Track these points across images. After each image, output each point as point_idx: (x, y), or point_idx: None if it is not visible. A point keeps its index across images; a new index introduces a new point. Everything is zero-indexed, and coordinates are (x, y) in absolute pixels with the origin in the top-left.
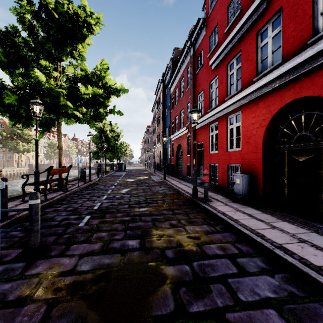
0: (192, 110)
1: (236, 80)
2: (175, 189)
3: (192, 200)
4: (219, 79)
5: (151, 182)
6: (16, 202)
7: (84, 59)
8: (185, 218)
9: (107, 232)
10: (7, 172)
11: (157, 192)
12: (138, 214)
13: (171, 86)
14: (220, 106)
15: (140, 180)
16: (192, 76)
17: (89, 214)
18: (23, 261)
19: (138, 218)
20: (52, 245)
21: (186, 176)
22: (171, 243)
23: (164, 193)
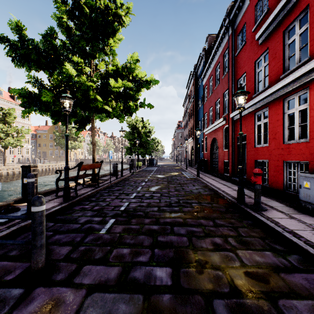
0: (236, 92)
1: (300, 48)
2: (211, 189)
3: (236, 206)
4: (270, 54)
5: (182, 179)
6: (51, 196)
7: (115, 53)
8: (234, 234)
9: (130, 248)
10: (59, 166)
11: (190, 191)
12: (169, 221)
13: (204, 76)
14: (272, 87)
15: (171, 176)
16: (230, 60)
17: (113, 217)
18: (22, 286)
19: (169, 228)
20: (62, 261)
21: (223, 174)
22: (220, 284)
23: (199, 193)
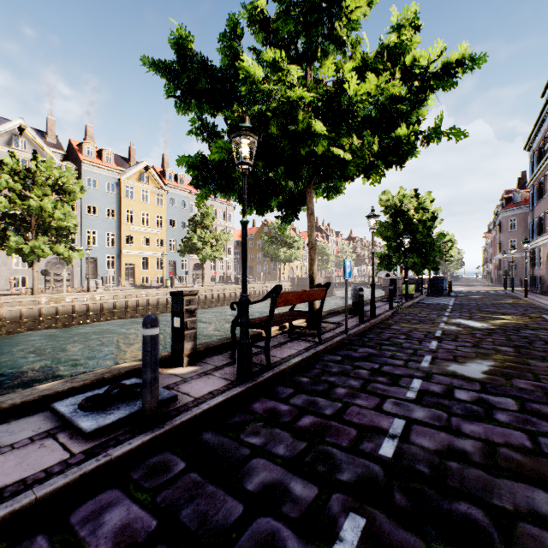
0: None
1: None
2: None
3: None
4: None
5: None
6: (223, 357)
7: (357, 26)
8: None
9: None
10: (268, 289)
11: None
12: None
13: None
14: None
15: (514, 328)
16: None
17: (357, 500)
18: None
19: None
20: None
21: None
22: None
23: None
